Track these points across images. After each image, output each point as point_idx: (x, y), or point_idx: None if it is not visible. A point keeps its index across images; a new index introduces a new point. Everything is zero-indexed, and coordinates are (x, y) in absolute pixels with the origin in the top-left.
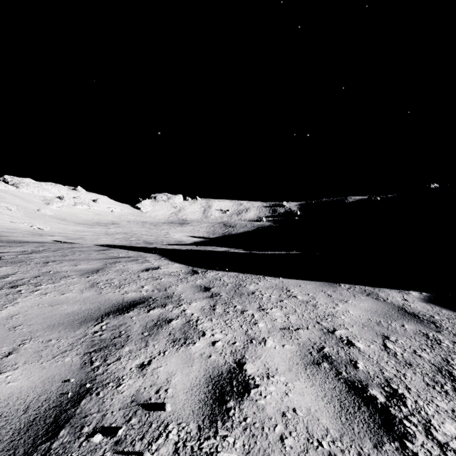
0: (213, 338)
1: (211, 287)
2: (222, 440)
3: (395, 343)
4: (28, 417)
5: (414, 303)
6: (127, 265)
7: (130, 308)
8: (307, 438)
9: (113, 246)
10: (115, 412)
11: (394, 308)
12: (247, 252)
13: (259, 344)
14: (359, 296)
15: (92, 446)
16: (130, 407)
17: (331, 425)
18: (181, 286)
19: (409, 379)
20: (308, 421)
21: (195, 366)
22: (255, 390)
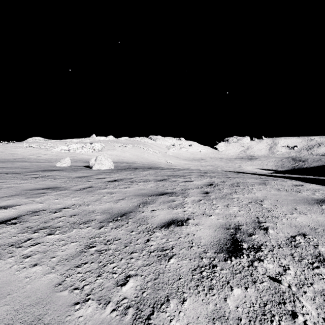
0: None
1: None
2: None
3: None
4: None
5: None
6: (276, 182)
7: None
8: None
9: (238, 172)
10: None
11: None
12: None
13: None
14: None
15: None
16: None
17: None
18: None
19: None
20: None
21: None
22: None
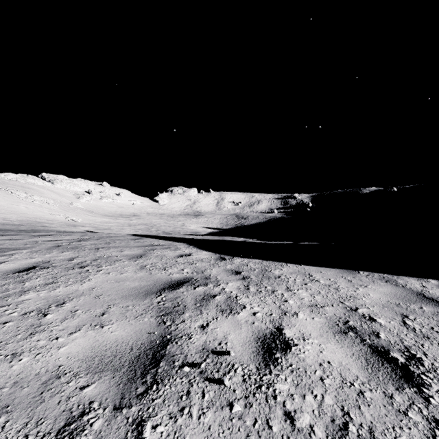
0: (253, 310)
1: (241, 271)
2: (276, 377)
3: (414, 321)
4: (135, 353)
5: (432, 289)
6: (163, 252)
7: (179, 286)
8: (341, 380)
9: (144, 236)
10: (193, 354)
11: (412, 293)
12: (265, 242)
13: (292, 316)
14: (378, 282)
15: (185, 373)
16: (203, 352)
17: (360, 373)
18: (214, 269)
19: (426, 348)
20: (341, 370)
21: (244, 329)
22: (295, 347)
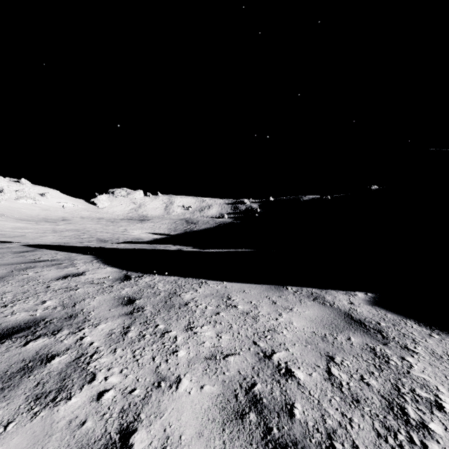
0: (103, 385)
1: (138, 298)
2: None
3: (341, 366)
4: None
5: (360, 306)
6: (41, 271)
7: None
8: None
9: (43, 247)
10: None
11: (340, 315)
12: (200, 251)
13: (169, 388)
14: (305, 301)
15: None
16: None
17: None
18: (98, 298)
19: (356, 428)
20: None
21: None
22: None
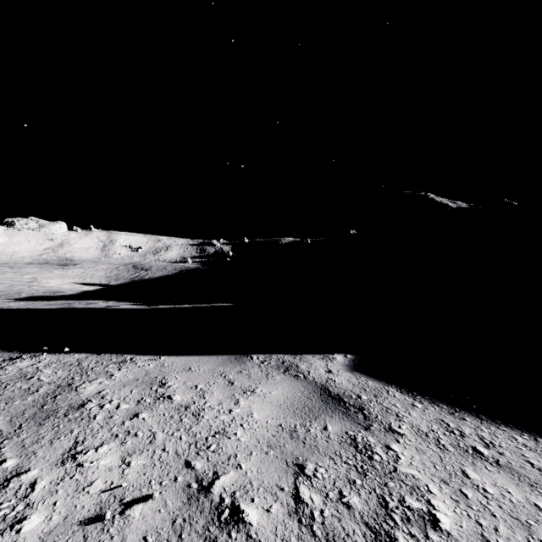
0: None
1: None
2: None
3: (313, 479)
4: None
5: (339, 375)
6: None
7: None
8: None
9: None
10: None
11: (316, 392)
12: (142, 308)
13: None
14: (274, 374)
15: None
16: None
17: None
18: None
19: None
20: None
21: None
22: None
